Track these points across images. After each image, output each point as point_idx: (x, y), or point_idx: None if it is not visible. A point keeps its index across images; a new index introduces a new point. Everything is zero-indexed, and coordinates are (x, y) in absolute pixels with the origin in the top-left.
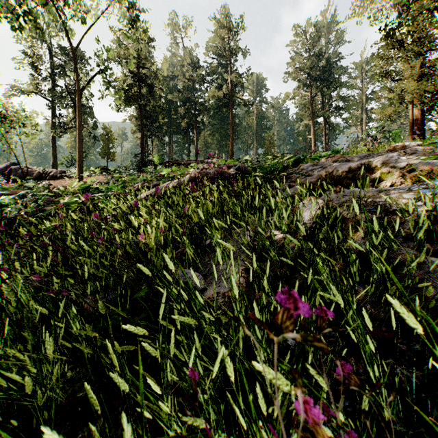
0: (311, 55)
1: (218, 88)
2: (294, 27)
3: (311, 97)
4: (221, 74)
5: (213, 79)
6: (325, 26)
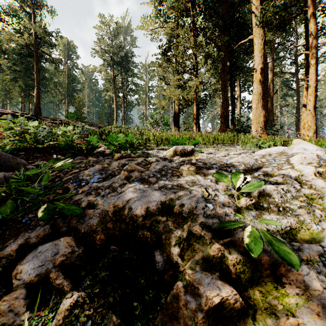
0: (114, 44)
1: (19, 34)
2: (101, 16)
3: (114, 76)
4: (24, 21)
5: (12, 21)
6: (124, 28)
